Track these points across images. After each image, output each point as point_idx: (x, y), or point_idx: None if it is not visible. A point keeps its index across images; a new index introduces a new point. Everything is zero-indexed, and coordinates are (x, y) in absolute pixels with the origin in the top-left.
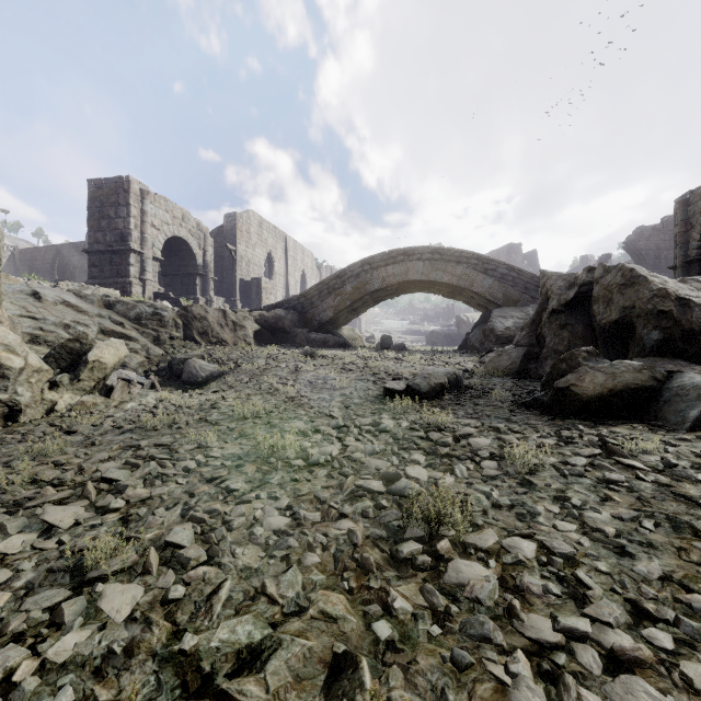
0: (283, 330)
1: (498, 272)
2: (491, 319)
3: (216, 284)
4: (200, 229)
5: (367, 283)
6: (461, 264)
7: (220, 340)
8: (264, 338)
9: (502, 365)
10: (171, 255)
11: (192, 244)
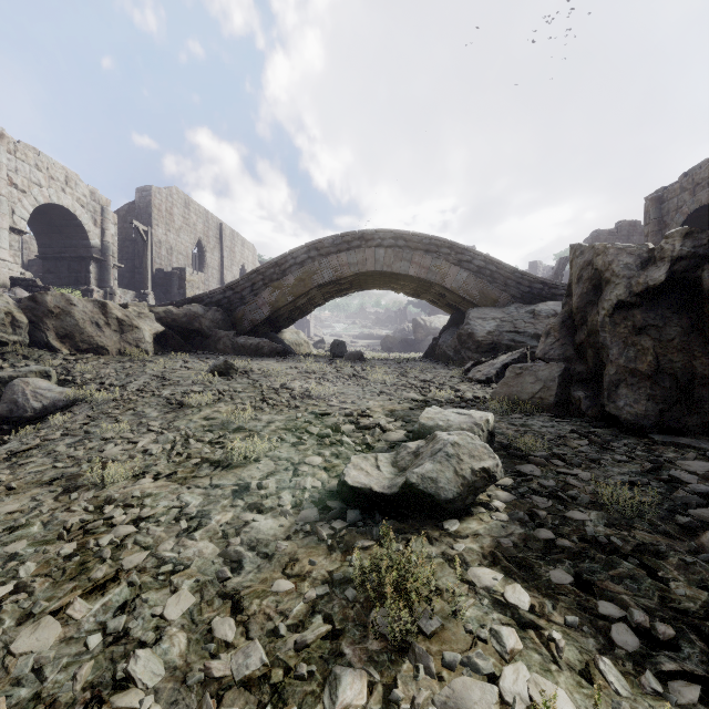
0: (200, 332)
1: (474, 264)
2: (468, 321)
3: (126, 274)
4: (97, 200)
5: (314, 273)
6: (431, 253)
7: (95, 346)
8: (172, 344)
9: (525, 391)
10: (52, 231)
11: (82, 218)
